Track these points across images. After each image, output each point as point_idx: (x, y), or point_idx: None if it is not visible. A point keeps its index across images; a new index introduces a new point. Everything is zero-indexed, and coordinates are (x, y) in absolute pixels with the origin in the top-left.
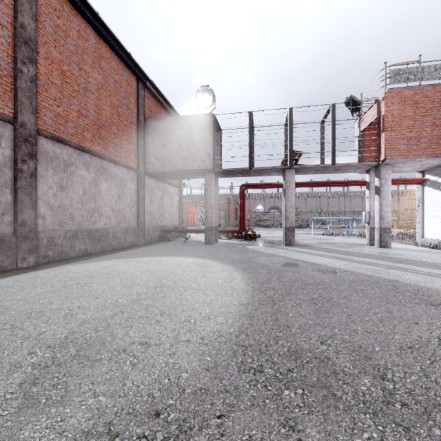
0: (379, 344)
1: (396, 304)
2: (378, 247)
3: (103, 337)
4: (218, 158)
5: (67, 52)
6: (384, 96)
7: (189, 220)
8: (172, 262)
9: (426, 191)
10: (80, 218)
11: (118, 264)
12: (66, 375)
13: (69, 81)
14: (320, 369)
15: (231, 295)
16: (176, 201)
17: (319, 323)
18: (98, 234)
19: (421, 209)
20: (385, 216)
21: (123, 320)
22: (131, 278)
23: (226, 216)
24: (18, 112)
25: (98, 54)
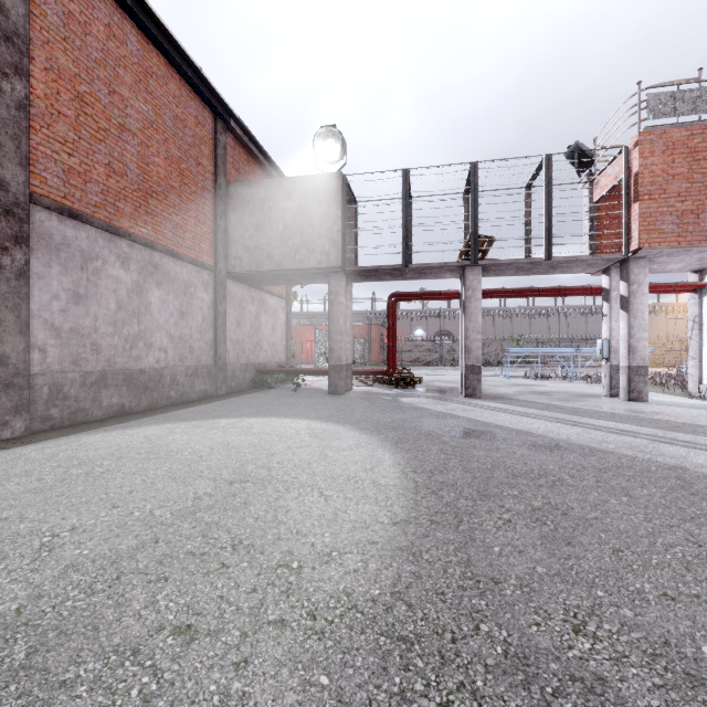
0: (706, 636)
1: (702, 522)
2: (626, 401)
3: (99, 610)
4: (351, 250)
5: (87, 61)
6: (638, 139)
7: (305, 353)
8: (270, 428)
9: (706, 305)
10: (111, 351)
11: (174, 432)
12: None
13: (90, 112)
14: None
15: (375, 501)
16: (281, 322)
17: (559, 572)
18: (145, 378)
19: (697, 336)
20: (638, 347)
21: (153, 563)
22: (190, 460)
23: (364, 347)
24: None
25: (145, 69)
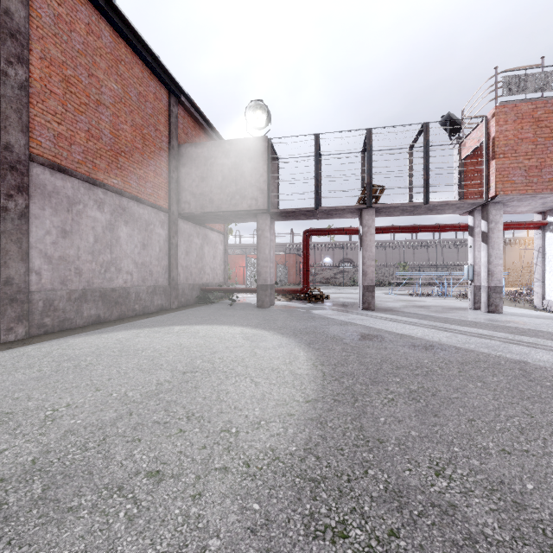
0: (530, 477)
1: (535, 400)
2: (486, 312)
3: (92, 461)
4: (274, 196)
5: (71, 52)
6: (495, 111)
7: (238, 276)
8: (212, 333)
9: (548, 239)
10: (90, 274)
11: (139, 336)
12: (11, 544)
13: (74, 91)
14: (445, 531)
15: (293, 386)
16: (220, 252)
17: (427, 435)
18: (116, 295)
19: (541, 262)
20: (495, 271)
21: (129, 429)
22: (152, 357)
23: (285, 271)
24: (2, 130)
25: (116, 57)
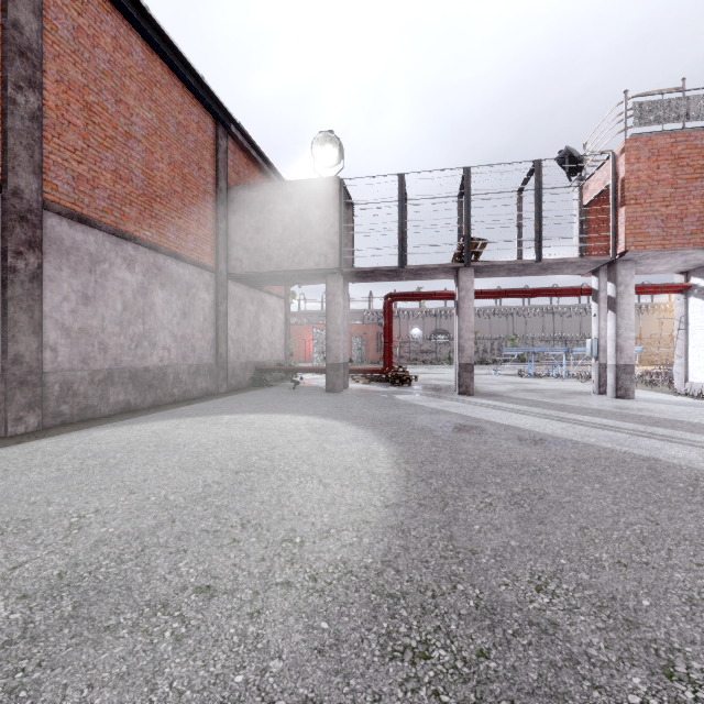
0: (647, 593)
1: (663, 505)
2: (613, 398)
3: (130, 574)
4: (348, 251)
5: (95, 73)
6: (624, 146)
7: (303, 351)
8: (270, 423)
9: (691, 305)
10: (117, 350)
11: (180, 427)
12: (42, 665)
13: (98, 121)
14: (542, 651)
15: (369, 488)
16: (279, 321)
17: (529, 545)
18: (149, 376)
19: (683, 335)
20: (625, 346)
21: (172, 539)
22: (197, 453)
23: (362, 346)
24: (9, 171)
25: (149, 78)
